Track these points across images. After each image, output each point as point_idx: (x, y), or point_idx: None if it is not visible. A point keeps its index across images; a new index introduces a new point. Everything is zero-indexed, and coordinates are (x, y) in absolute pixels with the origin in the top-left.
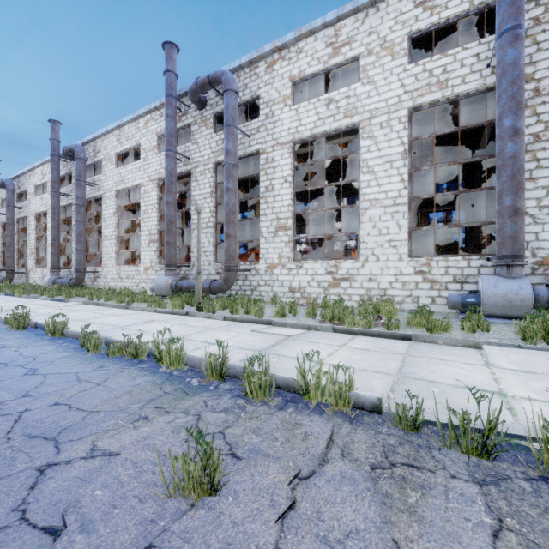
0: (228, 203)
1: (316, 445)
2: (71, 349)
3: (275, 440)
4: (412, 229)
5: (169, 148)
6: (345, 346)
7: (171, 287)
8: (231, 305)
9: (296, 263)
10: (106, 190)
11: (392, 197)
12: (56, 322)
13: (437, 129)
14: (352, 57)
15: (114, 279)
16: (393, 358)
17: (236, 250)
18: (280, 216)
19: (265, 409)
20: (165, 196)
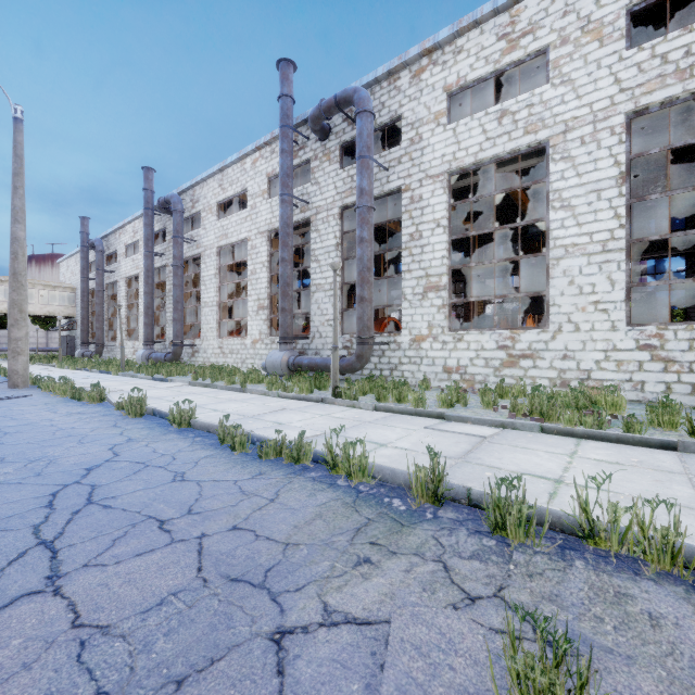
0: (362, 258)
1: (687, 640)
2: (209, 446)
3: (600, 621)
4: (631, 285)
5: (285, 192)
6: (577, 455)
7: (288, 365)
8: (377, 391)
9: (453, 335)
10: (206, 246)
11: (600, 241)
12: (182, 411)
13: (645, 143)
14: (536, 51)
15: (215, 354)
16: (671, 479)
17: (372, 317)
18: (431, 272)
19: (546, 561)
20: (279, 251)
